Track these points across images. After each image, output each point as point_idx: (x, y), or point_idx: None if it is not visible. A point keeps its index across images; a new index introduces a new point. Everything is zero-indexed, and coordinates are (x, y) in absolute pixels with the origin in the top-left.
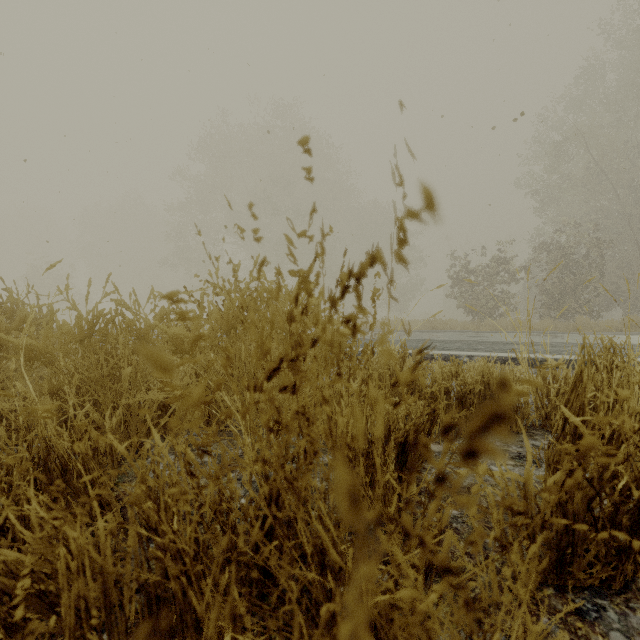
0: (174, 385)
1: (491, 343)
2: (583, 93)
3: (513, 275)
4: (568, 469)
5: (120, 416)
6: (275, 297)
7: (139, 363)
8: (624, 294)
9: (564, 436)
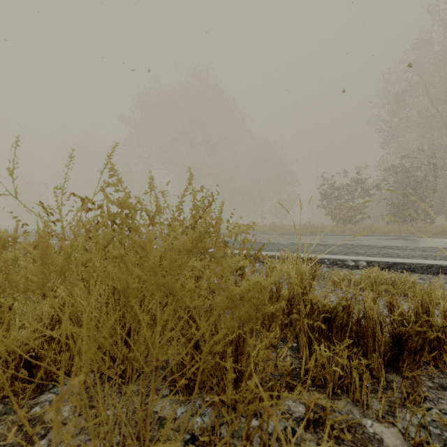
0: None
1: (367, 247)
2: (416, 59)
3: (367, 191)
4: None
5: None
6: None
7: None
8: None
9: None
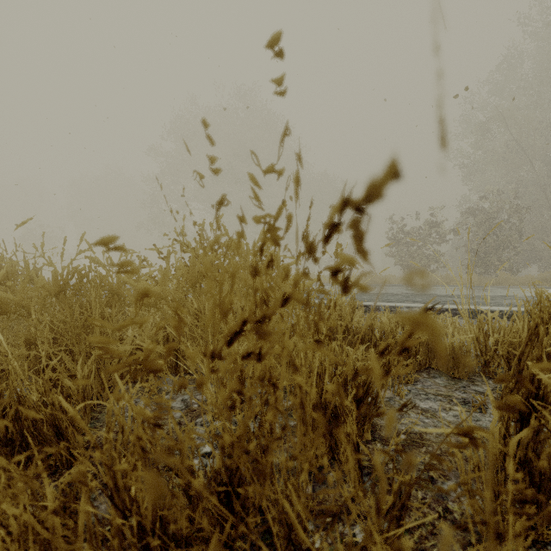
0: (118, 352)
1: (427, 296)
2: (504, 79)
3: (443, 236)
4: (535, 426)
5: (92, 365)
6: (238, 247)
7: (111, 315)
8: (539, 253)
9: (519, 388)
